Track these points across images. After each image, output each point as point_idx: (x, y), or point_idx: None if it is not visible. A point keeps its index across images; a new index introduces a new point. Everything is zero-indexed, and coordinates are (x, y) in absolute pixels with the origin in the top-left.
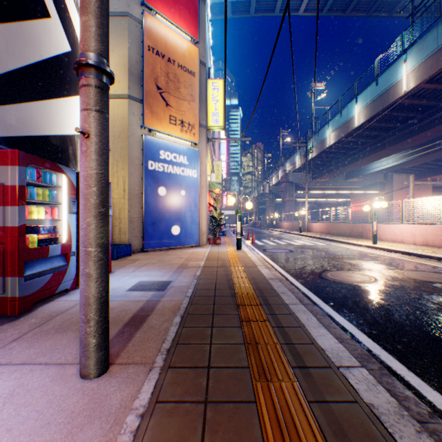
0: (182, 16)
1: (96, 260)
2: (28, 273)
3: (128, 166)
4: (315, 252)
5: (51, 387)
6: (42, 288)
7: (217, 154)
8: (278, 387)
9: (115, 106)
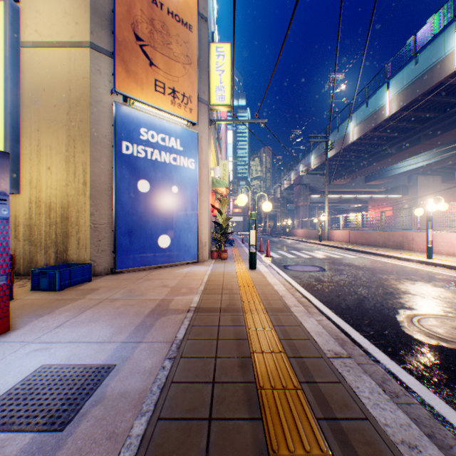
0: None
1: None
2: None
3: (90, 148)
4: (356, 271)
5: None
6: None
7: (223, 156)
8: None
9: (71, 58)
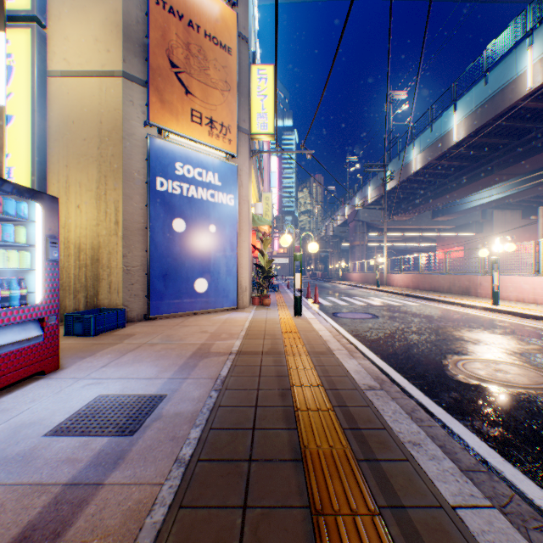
0: None
1: None
2: None
3: (122, 185)
4: (411, 318)
5: None
6: None
7: (266, 187)
8: None
9: (102, 88)
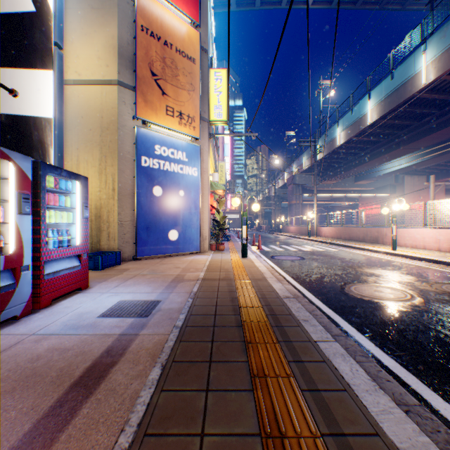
0: None
1: None
2: None
3: (117, 162)
4: (329, 259)
5: None
6: None
7: (220, 156)
8: None
9: (103, 93)
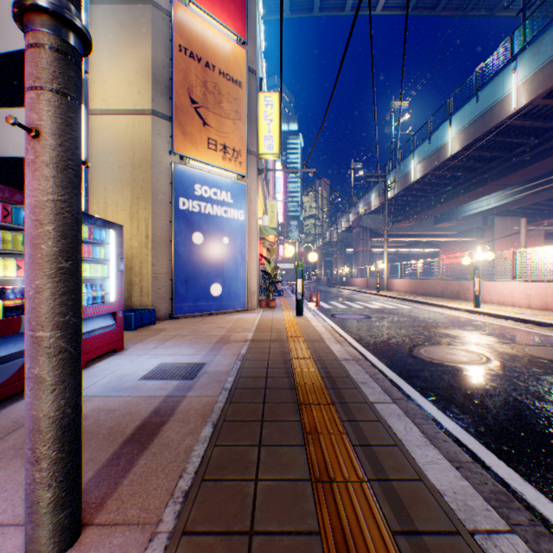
0: (225, 8)
1: (52, 352)
2: None
3: (152, 205)
4: (399, 318)
5: None
6: (9, 379)
7: (271, 192)
8: None
9: (135, 124)
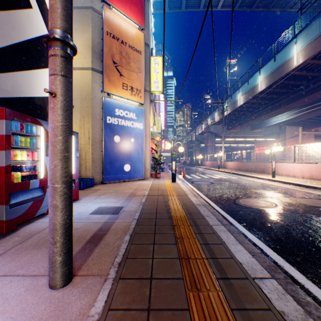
0: (132, 10)
1: (61, 194)
2: (13, 202)
3: (91, 120)
4: (230, 184)
5: (25, 296)
6: (24, 213)
7: (157, 112)
8: (207, 296)
9: (82, 75)
